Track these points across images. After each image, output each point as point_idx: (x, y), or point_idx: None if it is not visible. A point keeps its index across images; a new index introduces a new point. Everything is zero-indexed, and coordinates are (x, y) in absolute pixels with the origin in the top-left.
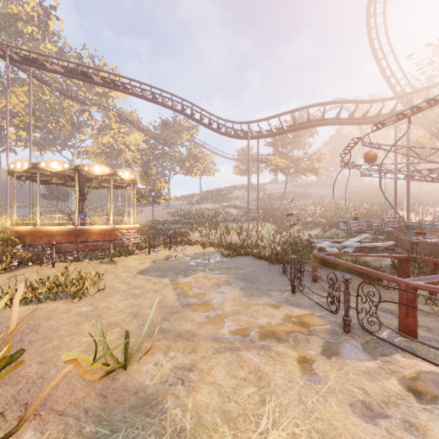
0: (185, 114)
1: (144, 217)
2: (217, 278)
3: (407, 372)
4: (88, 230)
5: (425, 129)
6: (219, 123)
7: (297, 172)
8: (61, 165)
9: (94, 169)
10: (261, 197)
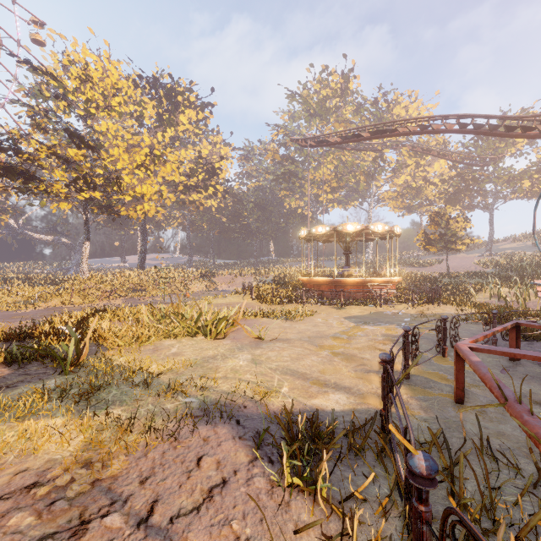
0: (466, 132)
1: (441, 268)
2: (397, 332)
3: None
4: (343, 282)
5: None
6: (533, 120)
7: None
8: (324, 229)
9: (347, 228)
10: None
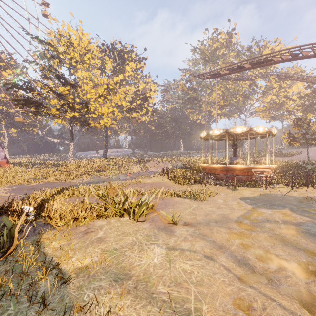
0: None
1: (301, 157)
2: (295, 218)
3: None
4: (233, 168)
5: None
6: None
7: None
8: (219, 131)
9: (236, 130)
10: None
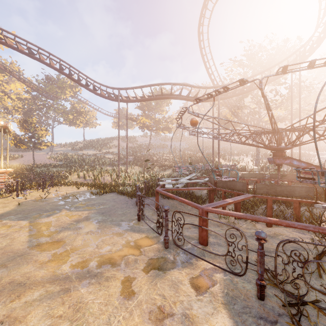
0: (63, 73)
1: (24, 161)
2: (79, 215)
3: (196, 272)
4: None
5: (229, 109)
6: (96, 86)
7: (158, 130)
8: None
9: None
10: (133, 147)
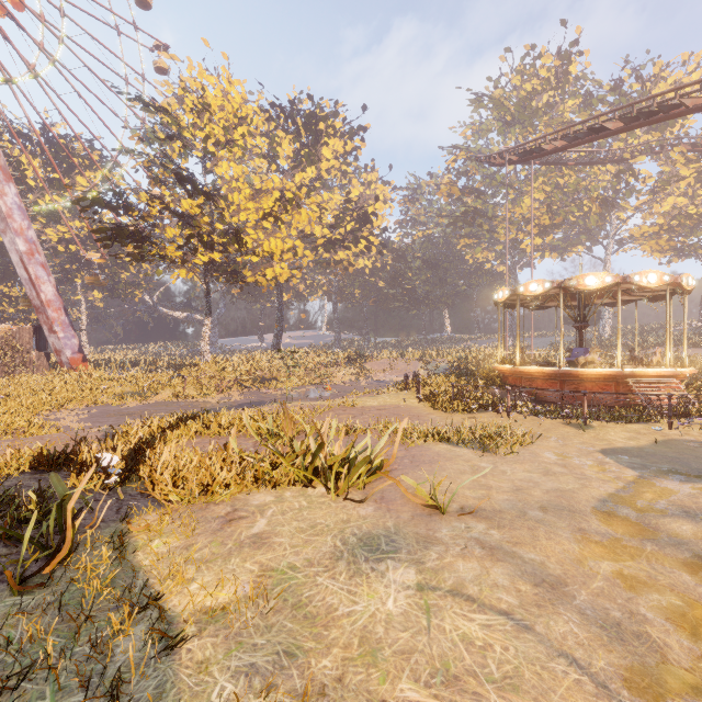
0: None
1: None
2: None
3: None
4: (578, 375)
5: None
6: None
7: None
8: (540, 286)
9: (585, 282)
10: None
